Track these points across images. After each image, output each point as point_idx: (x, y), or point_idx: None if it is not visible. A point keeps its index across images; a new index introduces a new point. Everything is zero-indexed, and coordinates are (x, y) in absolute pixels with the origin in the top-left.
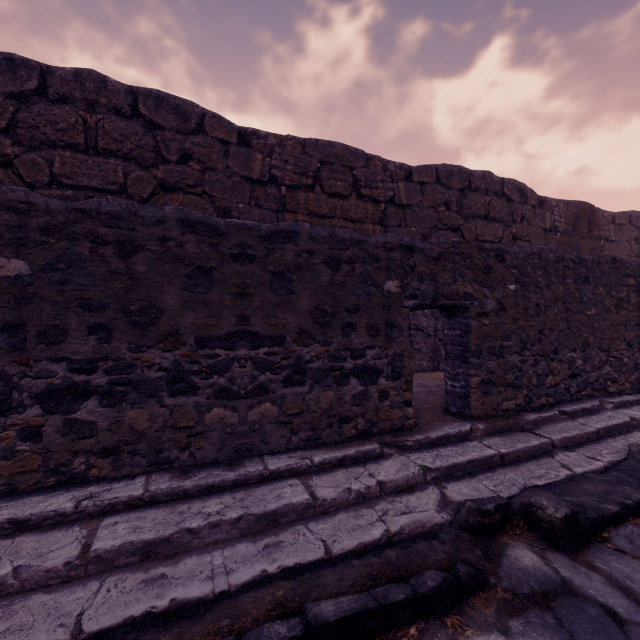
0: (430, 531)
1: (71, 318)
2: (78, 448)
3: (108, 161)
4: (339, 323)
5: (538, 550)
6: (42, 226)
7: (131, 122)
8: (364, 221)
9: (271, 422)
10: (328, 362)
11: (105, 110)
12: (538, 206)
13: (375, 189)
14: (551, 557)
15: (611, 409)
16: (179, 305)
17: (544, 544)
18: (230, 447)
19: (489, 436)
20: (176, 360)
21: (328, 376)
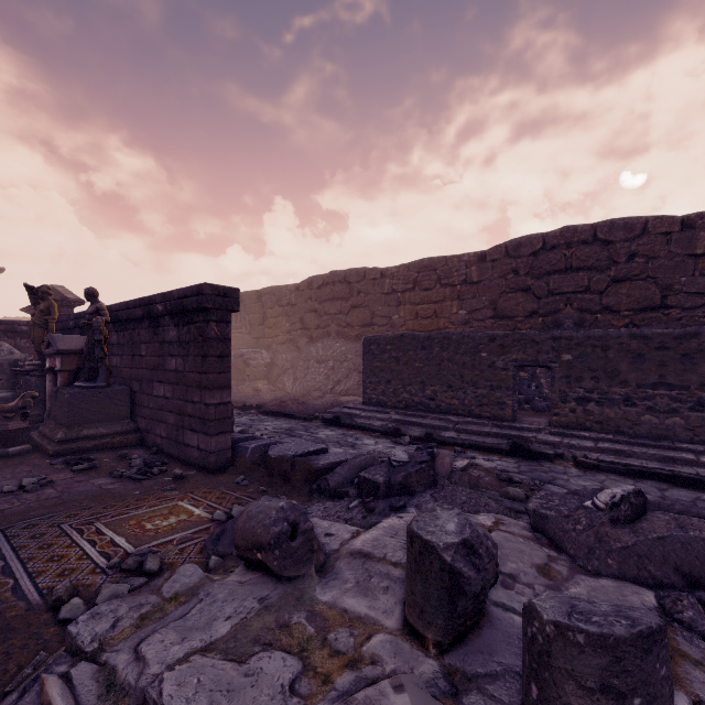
0: None
1: (585, 374)
2: (587, 419)
3: (578, 274)
4: None
5: None
6: (575, 343)
7: (592, 246)
8: None
9: (679, 427)
10: None
11: (576, 245)
12: None
13: None
14: None
15: None
16: (628, 370)
17: None
18: (654, 433)
19: None
20: (626, 392)
21: None
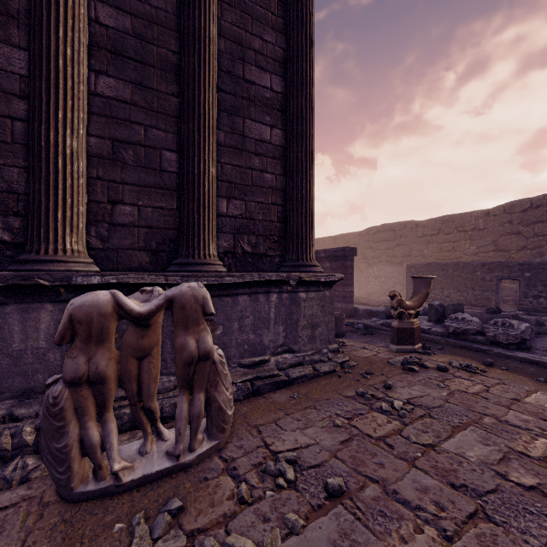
0: None
1: (538, 283)
2: (539, 306)
3: None
4: None
5: None
6: (532, 267)
7: None
8: None
9: None
10: None
11: None
12: None
13: None
14: None
15: None
16: None
17: None
18: None
19: None
20: None
21: None
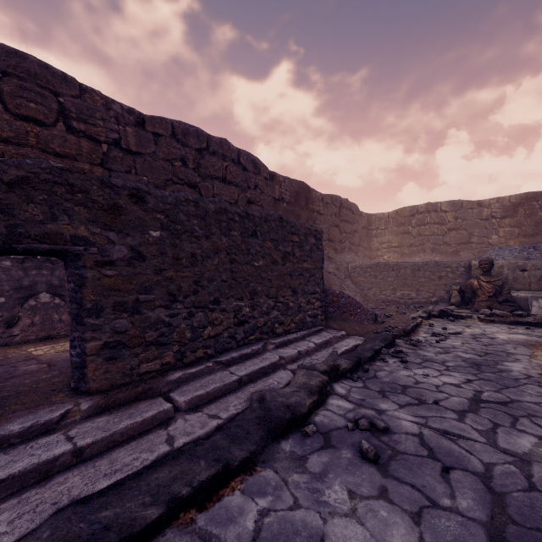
0: None
1: None
2: None
3: None
4: None
5: None
6: None
7: None
8: (76, 158)
9: None
10: None
11: None
12: (270, 179)
13: (92, 126)
14: None
15: (272, 350)
16: None
17: None
18: None
19: (93, 417)
20: None
21: None
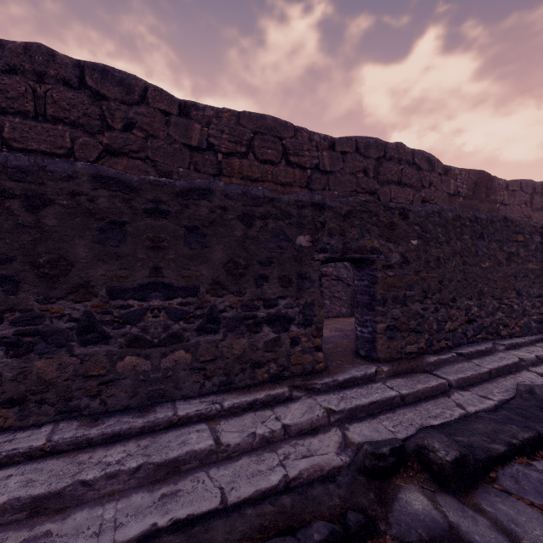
0: (328, 474)
1: None
2: None
3: (56, 127)
4: (252, 275)
5: (429, 493)
6: None
7: (78, 92)
8: (292, 185)
9: (184, 369)
10: (241, 311)
11: (54, 81)
12: (444, 174)
13: (302, 157)
14: (441, 500)
15: (503, 350)
16: (90, 258)
17: (435, 486)
18: (142, 394)
19: (392, 378)
20: (87, 311)
21: (241, 324)
